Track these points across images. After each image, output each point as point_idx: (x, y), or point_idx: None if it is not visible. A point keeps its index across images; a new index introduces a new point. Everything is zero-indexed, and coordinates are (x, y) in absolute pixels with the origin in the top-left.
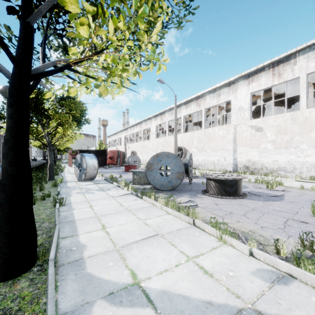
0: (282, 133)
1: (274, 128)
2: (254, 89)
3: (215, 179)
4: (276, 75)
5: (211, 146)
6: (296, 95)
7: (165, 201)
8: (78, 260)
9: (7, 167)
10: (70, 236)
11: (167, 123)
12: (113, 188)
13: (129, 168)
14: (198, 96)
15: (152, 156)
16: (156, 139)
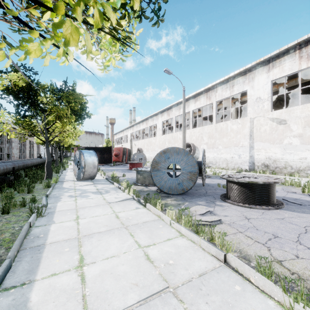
0: None
1: (301, 120)
2: (276, 76)
3: (240, 183)
4: (304, 57)
5: (224, 143)
6: None
7: (176, 215)
8: None
9: None
10: (19, 285)
11: (174, 118)
12: (112, 190)
13: (134, 166)
14: (208, 88)
15: (158, 153)
16: (163, 136)
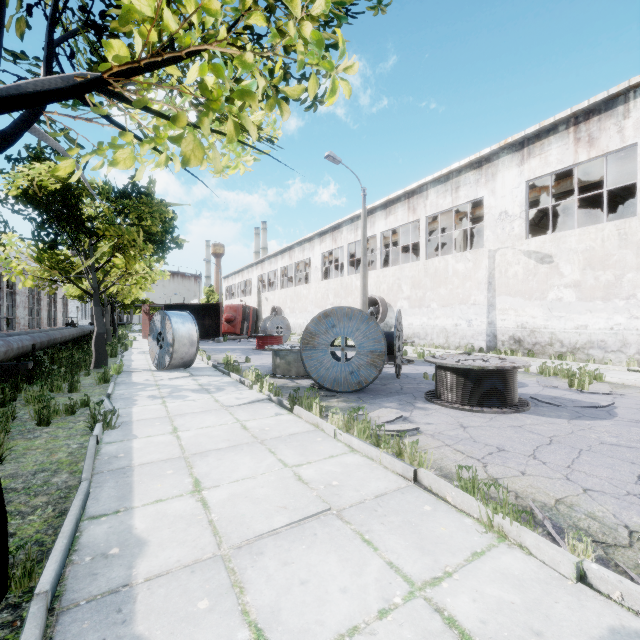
0: (597, 266)
1: (578, 255)
2: (534, 172)
3: (457, 369)
4: (583, 140)
5: (440, 297)
6: (620, 188)
7: (345, 420)
8: (119, 591)
9: None
10: (112, 512)
11: (346, 248)
12: (229, 386)
13: (266, 342)
14: (411, 190)
15: (314, 317)
16: (323, 282)
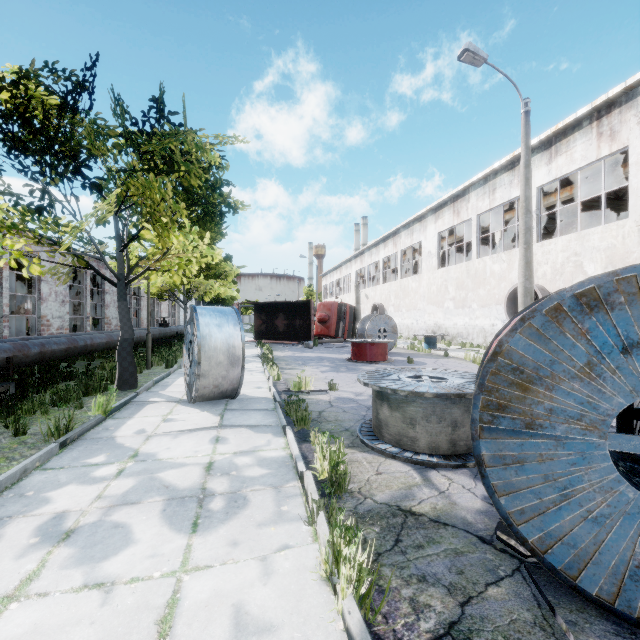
0: None
1: None
2: None
3: None
4: None
5: None
6: None
7: None
8: None
9: None
10: None
11: (475, 220)
12: (266, 484)
13: (364, 351)
14: (605, 102)
15: (532, 309)
16: (440, 270)
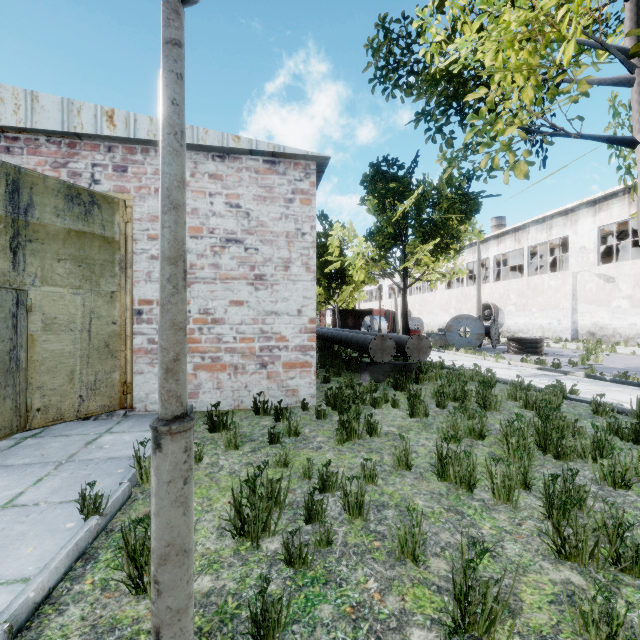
0: None
1: (630, 278)
2: (603, 222)
3: (514, 339)
4: (633, 204)
5: (538, 303)
6: None
7: (465, 350)
8: None
9: (404, 323)
10: None
11: (466, 266)
12: None
13: (411, 334)
14: (516, 227)
15: (451, 319)
16: (447, 291)
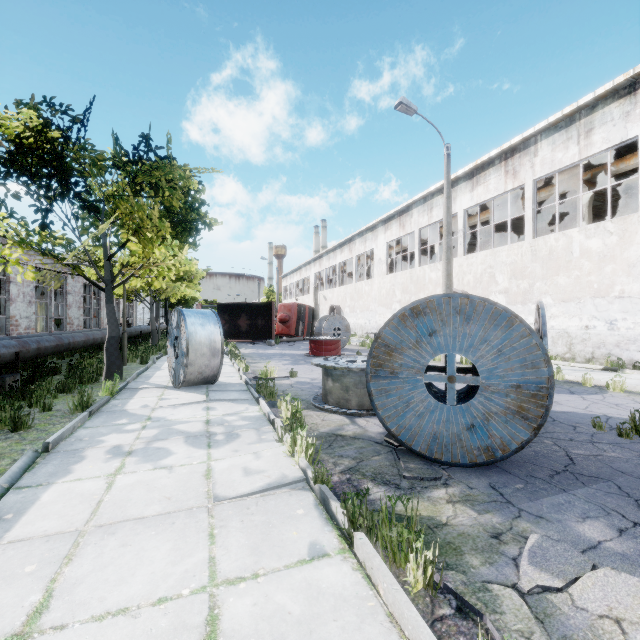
0: None
1: None
2: None
3: None
4: None
5: (558, 288)
6: None
7: None
8: None
9: None
10: None
11: (417, 234)
12: (249, 428)
13: (320, 347)
14: (510, 147)
15: (393, 315)
16: (389, 276)
